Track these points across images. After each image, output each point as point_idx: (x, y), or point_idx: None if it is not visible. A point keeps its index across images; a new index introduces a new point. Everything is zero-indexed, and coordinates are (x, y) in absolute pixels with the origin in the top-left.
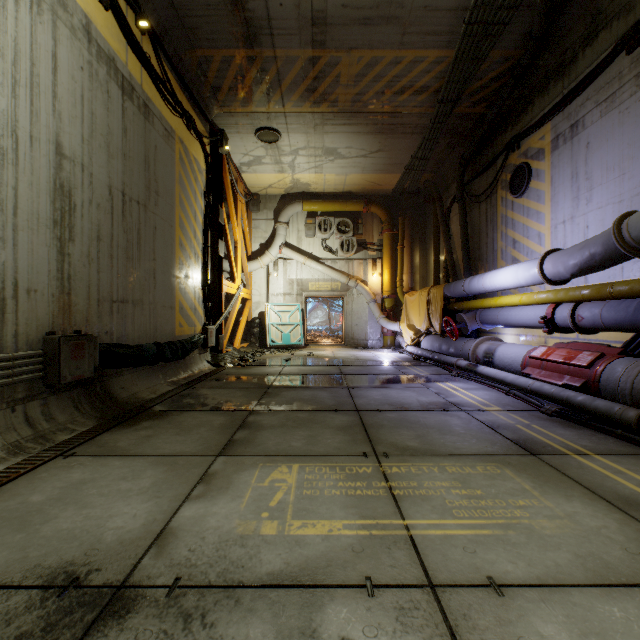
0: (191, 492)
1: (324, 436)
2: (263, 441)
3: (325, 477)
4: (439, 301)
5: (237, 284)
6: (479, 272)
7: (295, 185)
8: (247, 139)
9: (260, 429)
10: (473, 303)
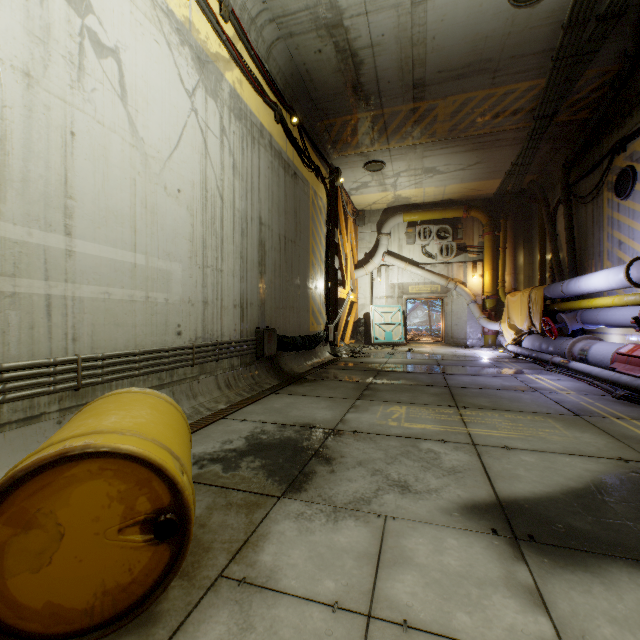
0: (348, 410)
1: (422, 397)
2: (382, 396)
3: (422, 412)
4: (539, 302)
5: (347, 290)
6: (585, 272)
7: (396, 200)
8: (357, 171)
9: (379, 391)
10: (571, 304)
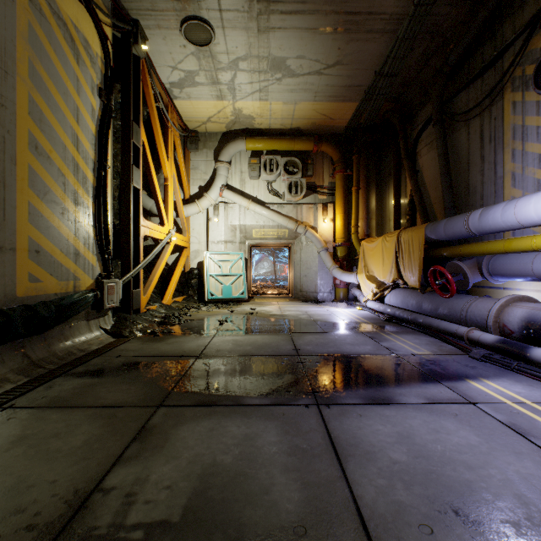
0: None
1: None
2: None
3: None
4: (417, 246)
5: (167, 228)
6: (467, 209)
7: (237, 118)
8: (172, 40)
9: None
10: (485, 246)
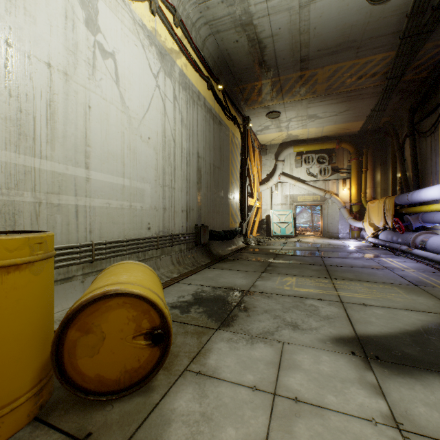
0: (257, 279)
1: (307, 271)
2: (279, 270)
3: (307, 281)
4: (391, 207)
5: (254, 199)
6: (425, 186)
7: (288, 137)
8: (261, 118)
9: (277, 267)
10: (414, 209)
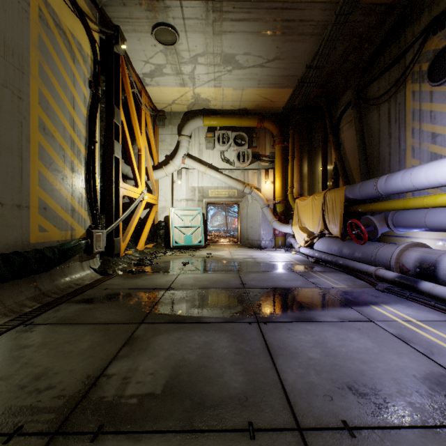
0: None
1: None
2: None
3: None
4: (338, 204)
5: (140, 189)
6: (378, 175)
7: (196, 101)
8: (145, 41)
9: None
10: (390, 204)
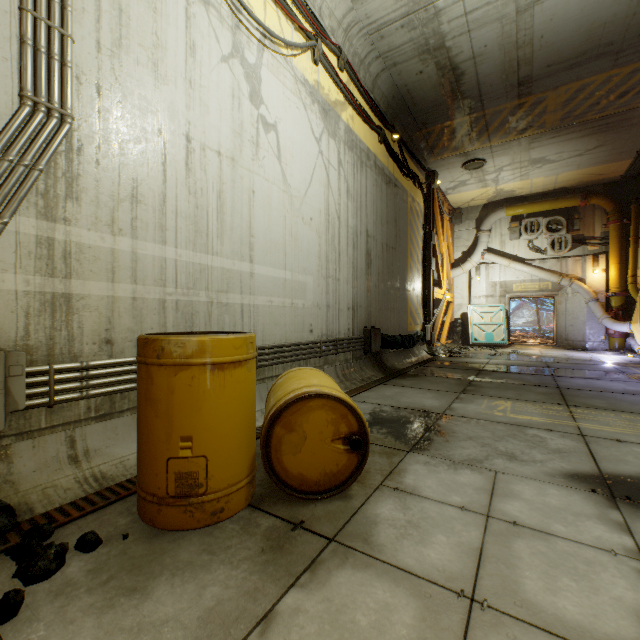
0: (453, 401)
1: (528, 395)
2: (485, 392)
3: (528, 407)
4: None
5: (443, 290)
6: None
7: (498, 194)
8: (454, 171)
9: (481, 387)
10: None
